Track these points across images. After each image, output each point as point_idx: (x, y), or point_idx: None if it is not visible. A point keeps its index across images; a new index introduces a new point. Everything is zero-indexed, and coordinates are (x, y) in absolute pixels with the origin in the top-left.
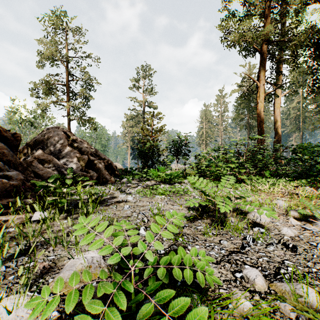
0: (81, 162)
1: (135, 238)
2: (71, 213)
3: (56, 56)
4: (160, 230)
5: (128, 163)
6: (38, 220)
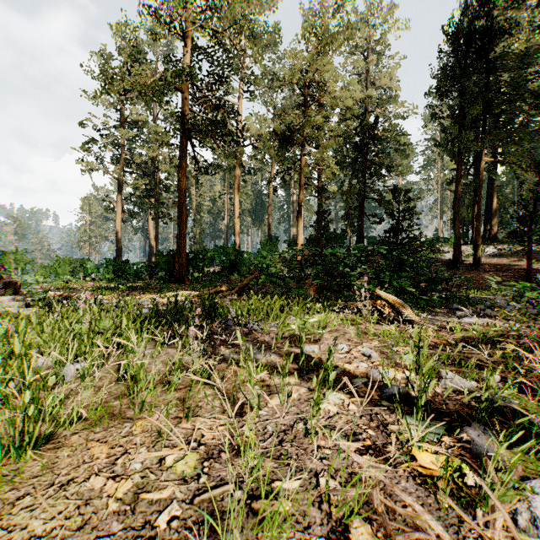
0: None
1: None
2: None
3: None
4: None
5: None
6: None
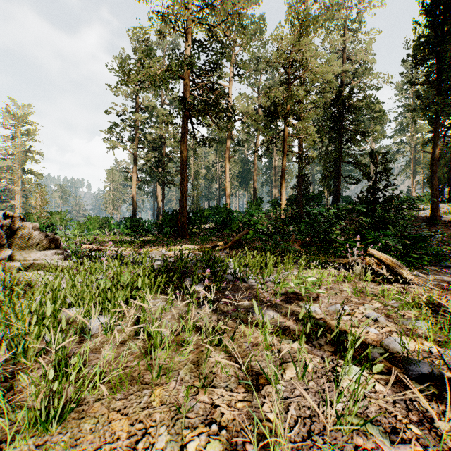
0: None
1: None
2: None
3: None
4: None
5: None
6: None
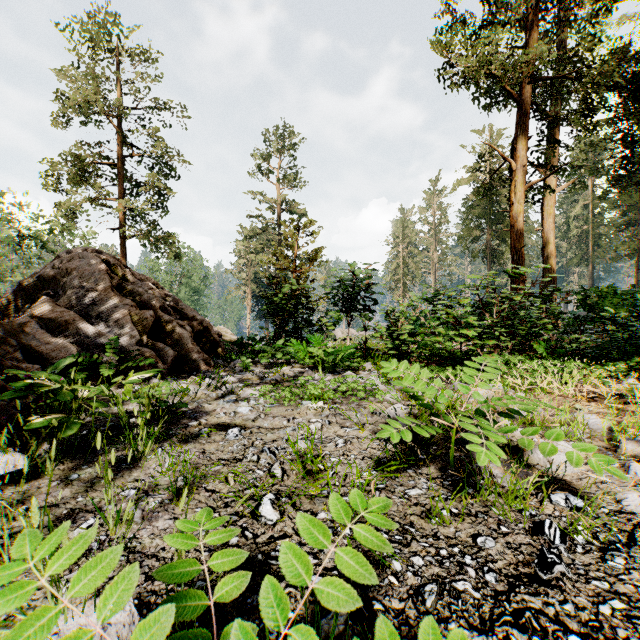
0: (140, 326)
1: (232, 585)
2: (96, 451)
3: (94, 103)
4: (315, 502)
5: (247, 326)
6: (2, 476)
